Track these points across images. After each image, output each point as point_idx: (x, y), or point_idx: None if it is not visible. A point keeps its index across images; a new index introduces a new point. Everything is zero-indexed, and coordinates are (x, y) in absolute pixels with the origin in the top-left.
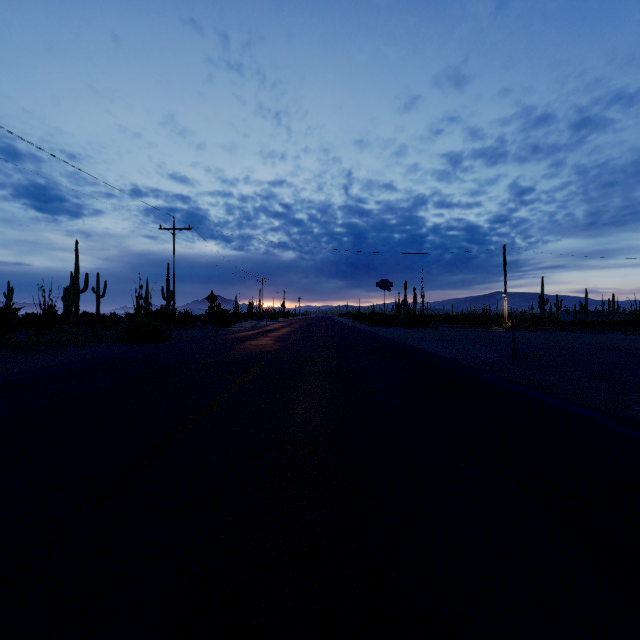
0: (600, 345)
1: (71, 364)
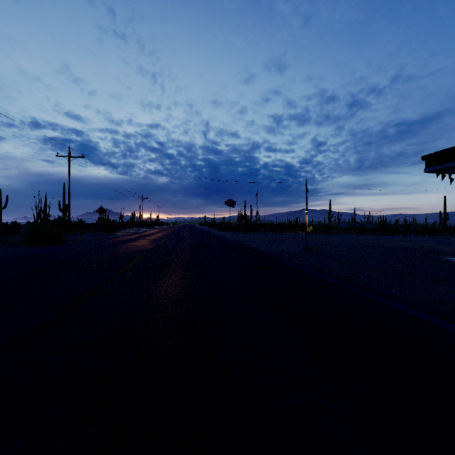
0: (358, 242)
1: None
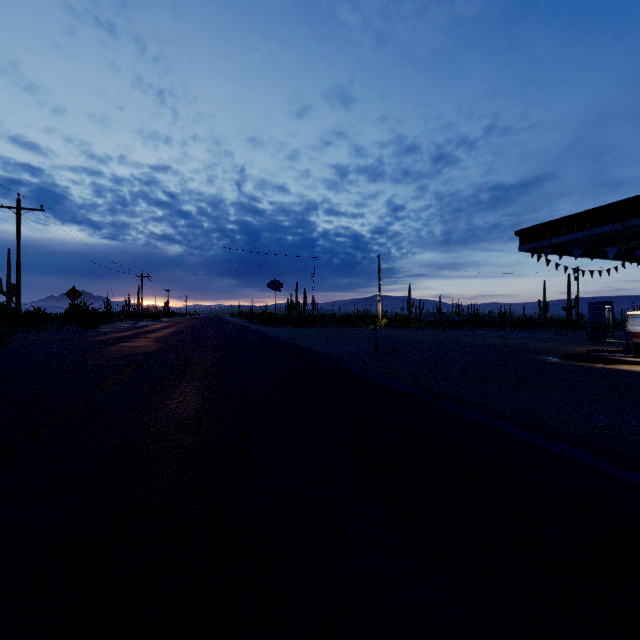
0: (443, 340)
1: None
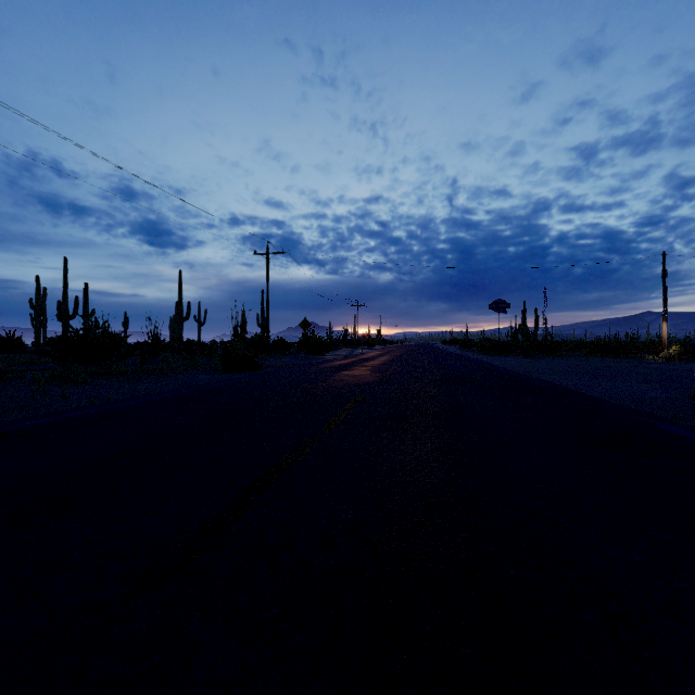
0: None
1: (167, 393)
